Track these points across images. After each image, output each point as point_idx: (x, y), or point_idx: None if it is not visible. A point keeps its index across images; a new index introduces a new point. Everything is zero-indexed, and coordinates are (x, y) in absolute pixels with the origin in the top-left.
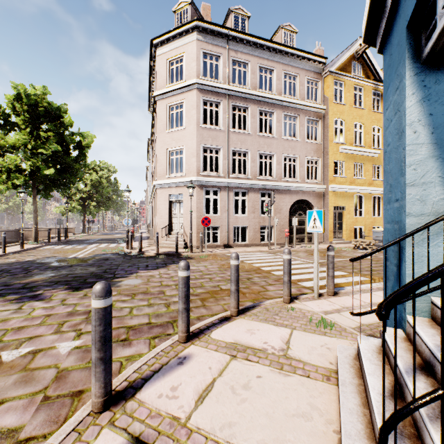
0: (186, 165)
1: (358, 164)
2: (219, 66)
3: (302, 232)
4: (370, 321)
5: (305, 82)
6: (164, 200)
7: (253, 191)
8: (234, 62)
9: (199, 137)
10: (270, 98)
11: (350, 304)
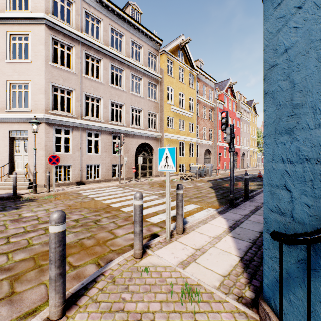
0: (31, 101)
1: (181, 120)
2: (72, 11)
3: (145, 168)
4: (227, 267)
5: (148, 54)
6: (2, 136)
7: (106, 134)
8: (88, 14)
9: (48, 74)
10: (121, 57)
11: (200, 242)
